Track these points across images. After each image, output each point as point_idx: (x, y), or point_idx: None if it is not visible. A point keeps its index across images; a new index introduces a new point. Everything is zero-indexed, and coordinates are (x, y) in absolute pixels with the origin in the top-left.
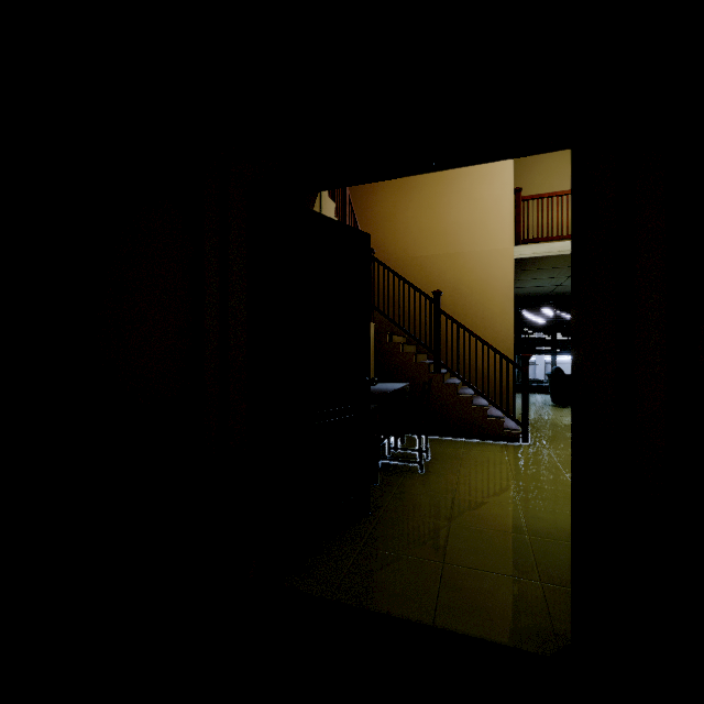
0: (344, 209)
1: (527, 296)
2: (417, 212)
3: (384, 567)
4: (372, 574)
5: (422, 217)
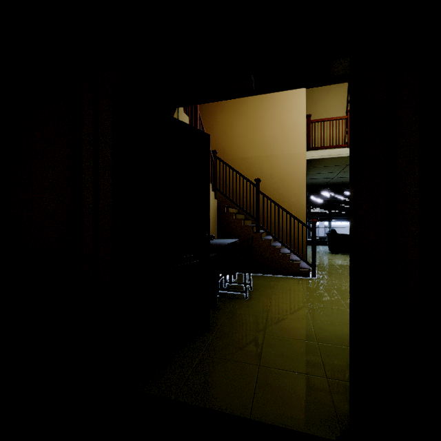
0: (196, 122)
1: (314, 184)
2: (245, 129)
3: (216, 370)
4: (207, 377)
5: (248, 131)
